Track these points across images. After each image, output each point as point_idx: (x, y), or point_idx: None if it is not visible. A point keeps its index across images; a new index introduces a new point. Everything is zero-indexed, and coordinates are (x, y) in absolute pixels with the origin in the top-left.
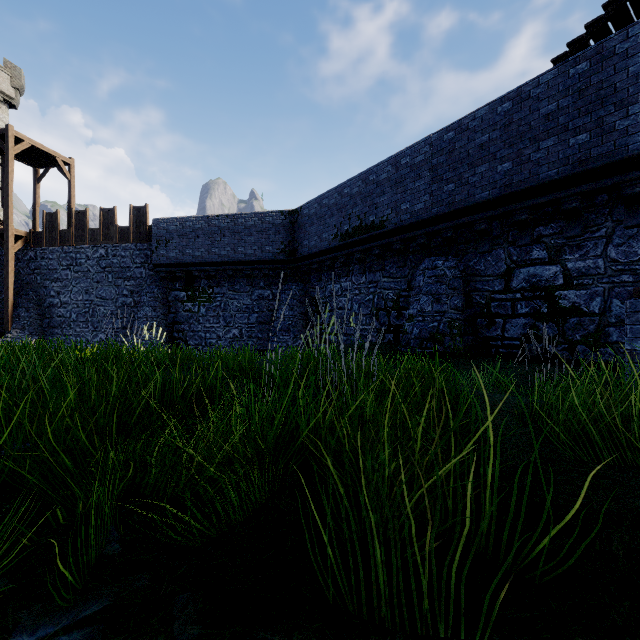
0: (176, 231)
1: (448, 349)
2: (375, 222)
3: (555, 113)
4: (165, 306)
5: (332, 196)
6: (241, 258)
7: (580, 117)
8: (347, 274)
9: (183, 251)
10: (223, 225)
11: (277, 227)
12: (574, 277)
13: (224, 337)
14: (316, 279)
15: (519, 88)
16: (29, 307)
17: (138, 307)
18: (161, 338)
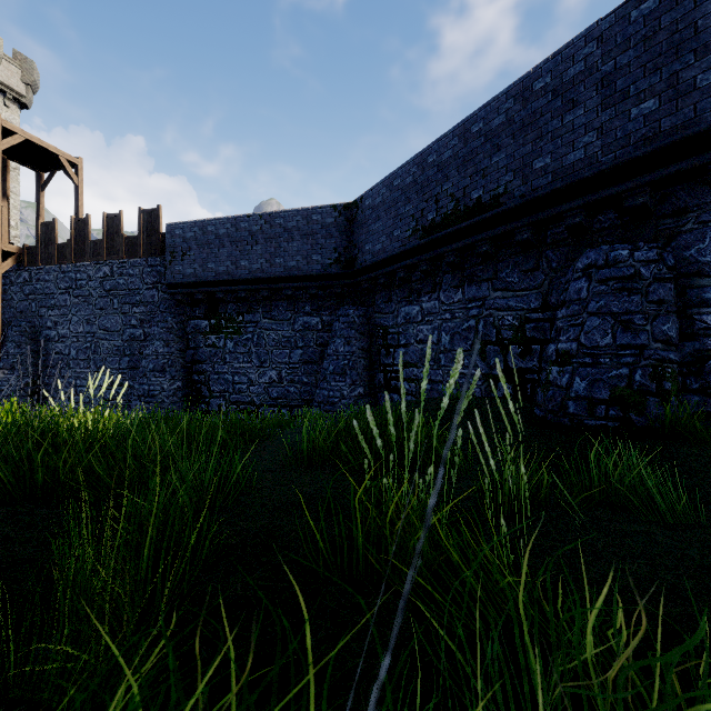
0: (195, 239)
1: (655, 422)
2: (482, 199)
3: None
4: (182, 339)
5: (408, 171)
6: (279, 273)
7: None
8: (432, 289)
9: (204, 265)
10: (255, 228)
11: (328, 228)
12: None
13: (257, 381)
14: (383, 299)
15: None
16: (20, 341)
17: (147, 341)
18: (175, 382)
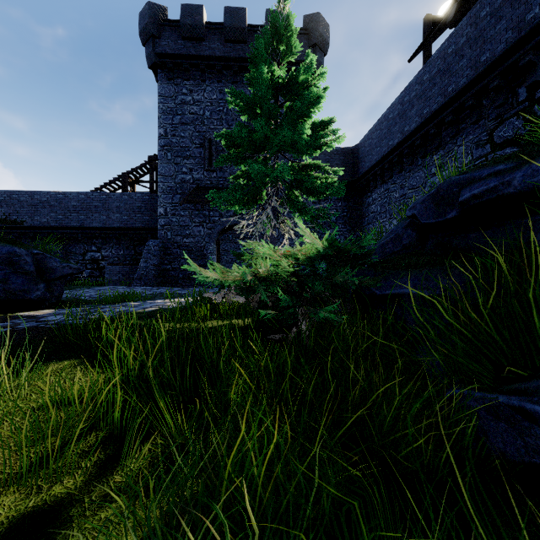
0: None
1: None
2: (16, 220)
3: (98, 207)
4: None
5: None
6: None
7: (104, 211)
8: None
9: None
10: None
11: None
12: (104, 257)
13: None
14: None
15: (87, 193)
16: None
17: None
18: None
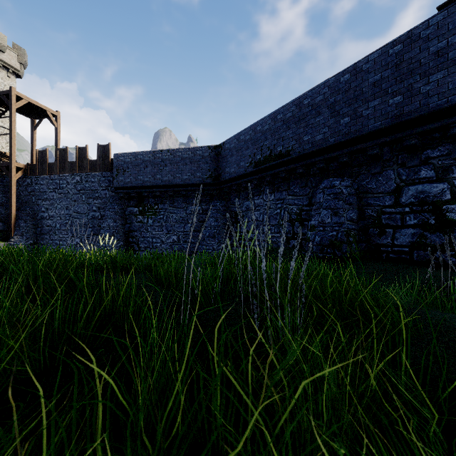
0: (131, 162)
1: (345, 254)
2: (282, 151)
3: (445, 49)
4: (123, 218)
5: (247, 133)
6: (178, 182)
7: None
8: (259, 193)
9: (136, 177)
10: (165, 157)
11: (205, 158)
12: None
13: (166, 241)
14: (235, 197)
15: (409, 31)
16: (26, 219)
17: (103, 219)
18: (120, 242)
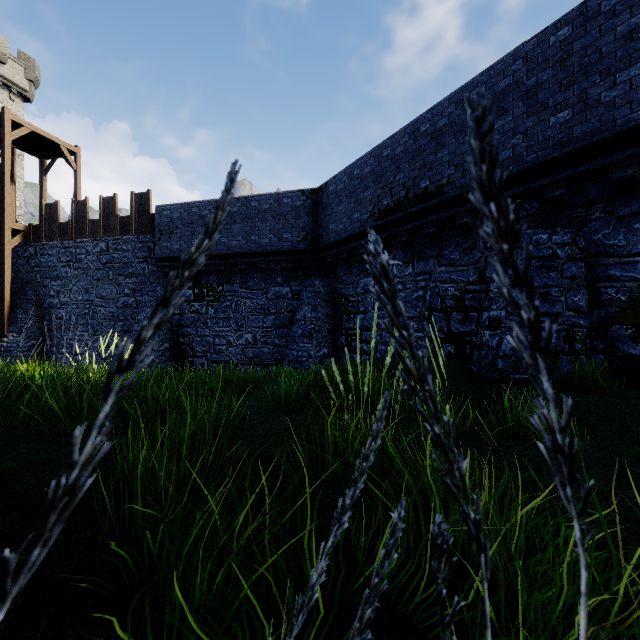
0: (180, 219)
1: (567, 376)
2: (429, 188)
3: None
4: None
5: (366, 163)
6: (254, 249)
7: None
8: None
9: (188, 242)
10: (233, 210)
11: (297, 210)
12: None
13: (235, 343)
14: (345, 272)
15: None
16: (27, 308)
17: (139, 308)
18: (163, 344)
